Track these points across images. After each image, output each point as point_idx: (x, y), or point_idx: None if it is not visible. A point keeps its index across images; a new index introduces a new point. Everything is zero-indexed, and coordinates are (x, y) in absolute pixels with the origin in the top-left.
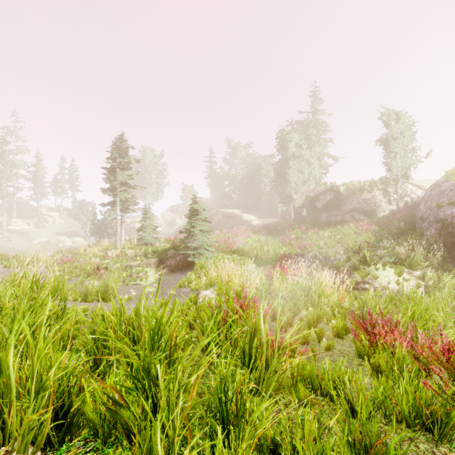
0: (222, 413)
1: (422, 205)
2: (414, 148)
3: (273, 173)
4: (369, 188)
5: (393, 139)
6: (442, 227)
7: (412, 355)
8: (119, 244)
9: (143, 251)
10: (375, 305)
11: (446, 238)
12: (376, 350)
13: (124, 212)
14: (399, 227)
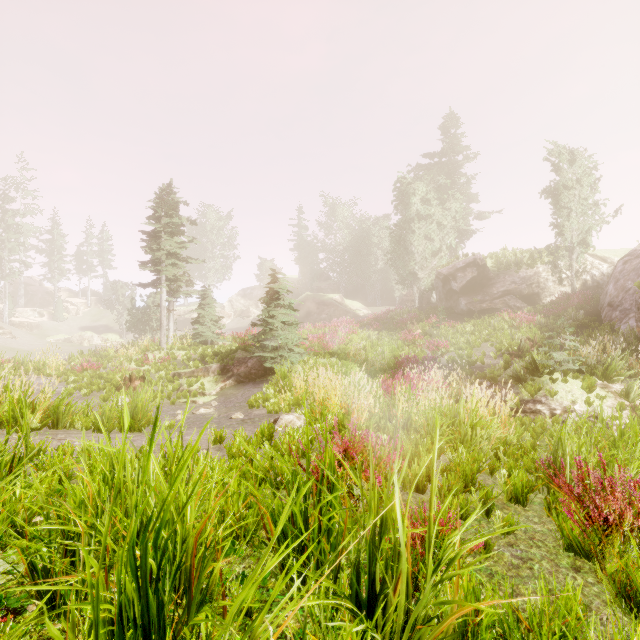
0: None
1: (611, 285)
2: (596, 203)
3: (388, 241)
4: (529, 261)
5: (566, 189)
6: None
7: None
8: (165, 343)
9: (199, 353)
10: (579, 446)
11: None
12: (604, 539)
13: (172, 296)
14: (576, 317)
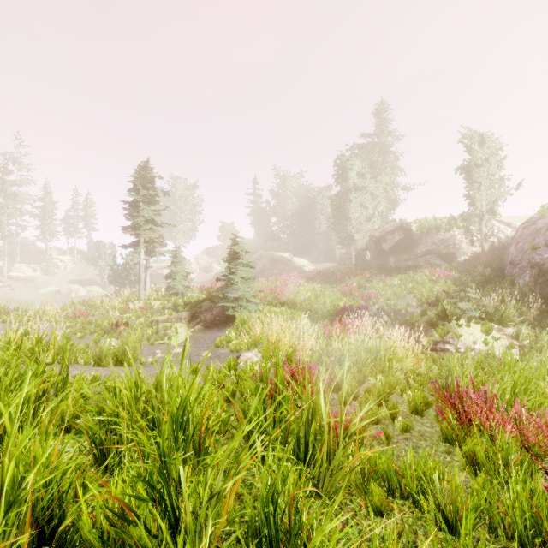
0: (270, 534)
1: (513, 246)
2: (502, 178)
3: (330, 208)
4: (447, 226)
5: (476, 167)
6: (539, 274)
7: (527, 448)
8: (143, 295)
9: (172, 303)
10: (462, 373)
11: (543, 287)
12: (468, 432)
13: (149, 255)
14: (484, 273)
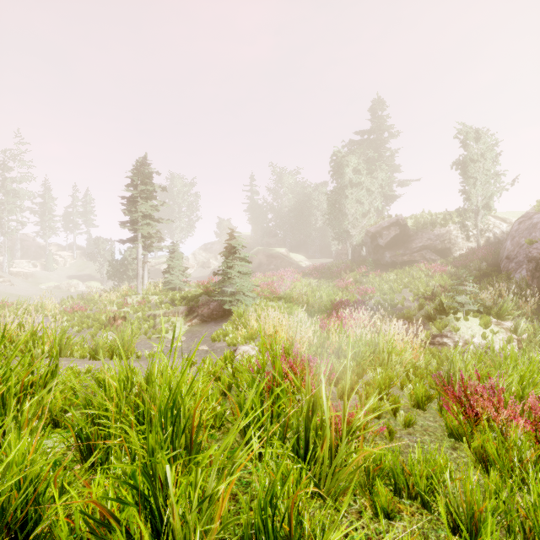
0: None
1: (508, 241)
2: (497, 173)
3: (326, 204)
4: (442, 221)
5: (472, 162)
6: (536, 268)
7: None
8: (141, 289)
9: (169, 297)
10: (465, 365)
11: None
12: (475, 427)
13: (146, 250)
14: (480, 268)
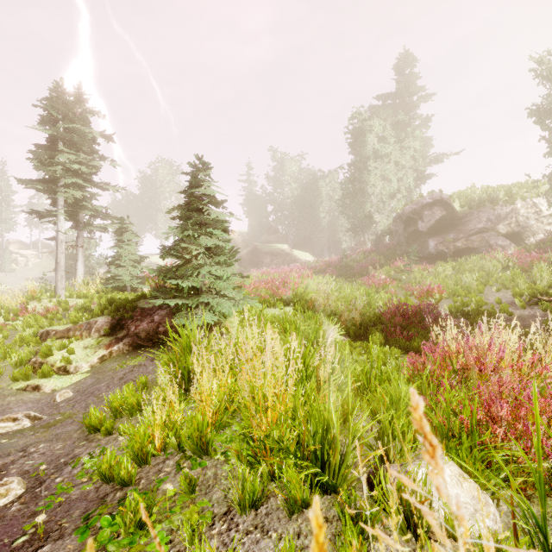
0: None
1: None
2: None
3: (335, 194)
4: (505, 198)
5: None
6: None
7: None
8: (63, 289)
9: (103, 301)
10: None
11: None
12: None
13: (80, 230)
14: None
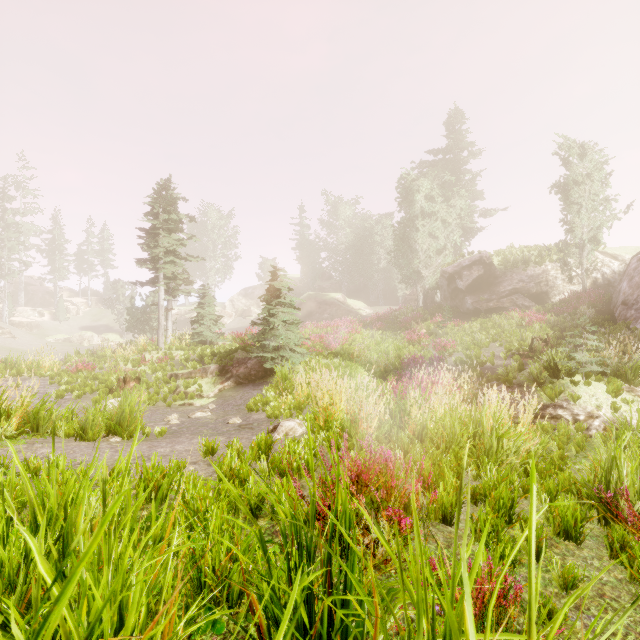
0: None
1: (625, 282)
2: (607, 198)
3: (391, 240)
4: (537, 259)
5: (576, 185)
6: None
7: None
8: (163, 343)
9: (198, 353)
10: None
11: None
12: None
13: (171, 294)
14: (588, 316)
